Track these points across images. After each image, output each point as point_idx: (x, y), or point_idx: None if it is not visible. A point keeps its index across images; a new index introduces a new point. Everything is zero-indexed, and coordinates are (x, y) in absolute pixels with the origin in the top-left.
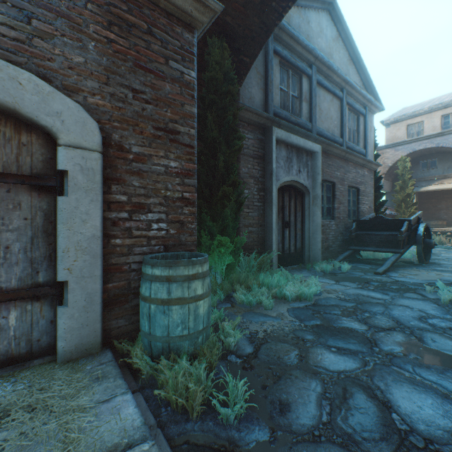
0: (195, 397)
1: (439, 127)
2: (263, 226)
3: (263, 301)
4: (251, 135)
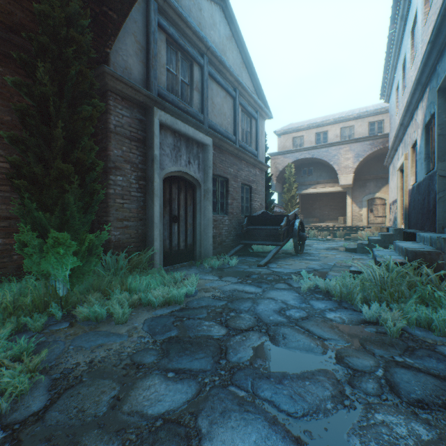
0: None
1: (314, 142)
2: (145, 220)
3: (114, 313)
4: (127, 113)
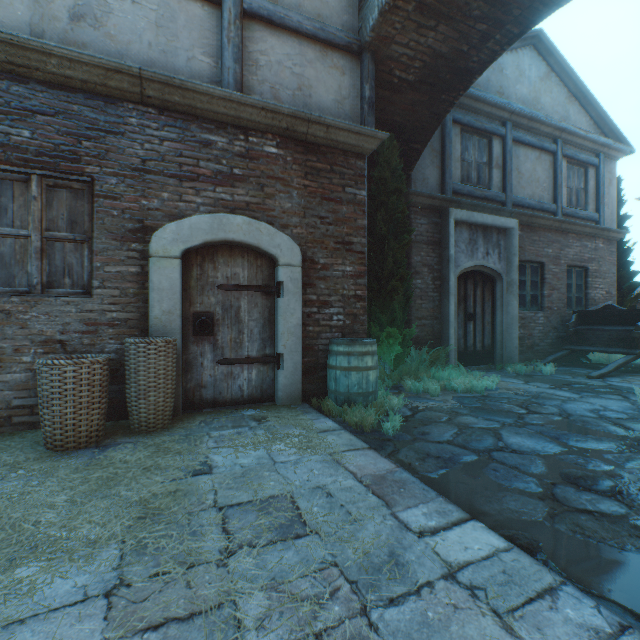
0: (367, 421)
1: None
2: (439, 318)
3: (429, 388)
4: (424, 220)
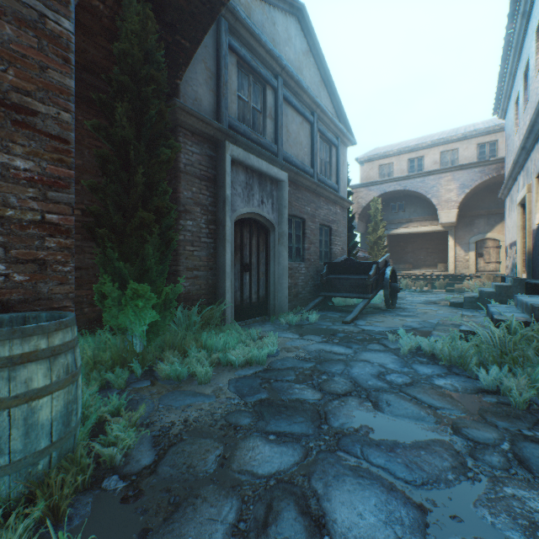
0: None
1: (406, 170)
2: (215, 269)
3: (196, 372)
4: (196, 149)
